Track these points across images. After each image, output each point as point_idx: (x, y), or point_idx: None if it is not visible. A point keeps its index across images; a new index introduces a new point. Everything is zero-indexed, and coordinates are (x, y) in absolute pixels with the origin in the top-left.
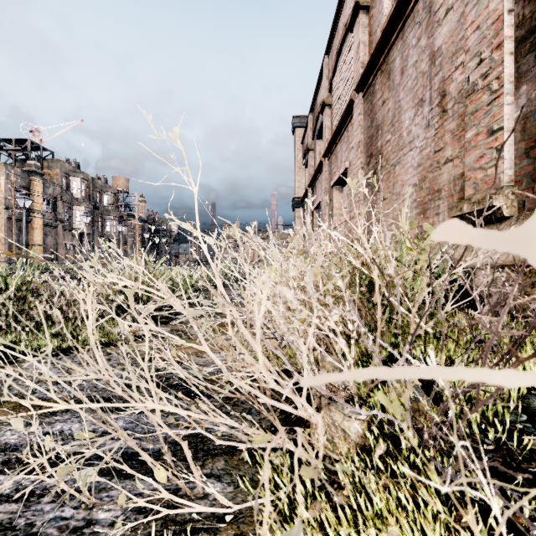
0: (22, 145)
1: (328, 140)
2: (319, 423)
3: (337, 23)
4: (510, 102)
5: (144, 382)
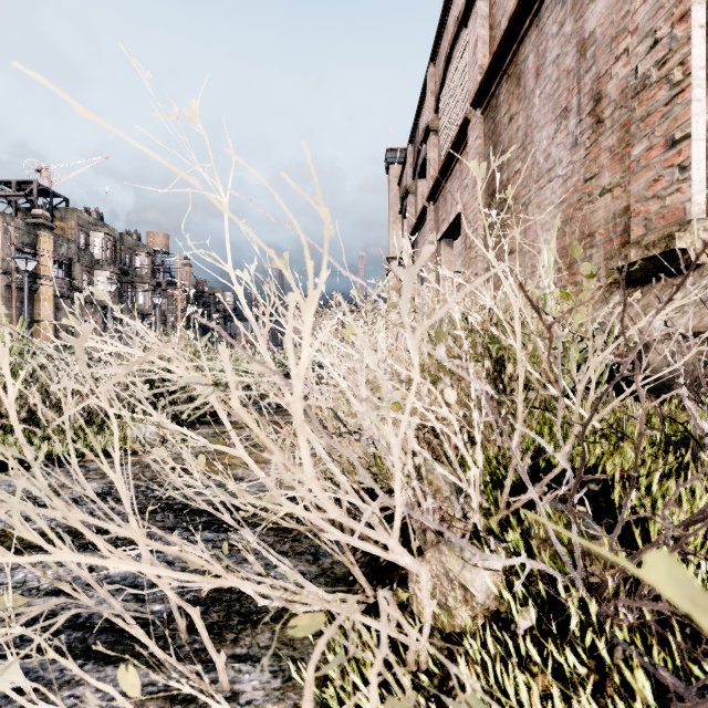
0: (26, 189)
1: (434, 177)
2: (423, 580)
3: (446, 18)
4: (700, 98)
5: (75, 508)
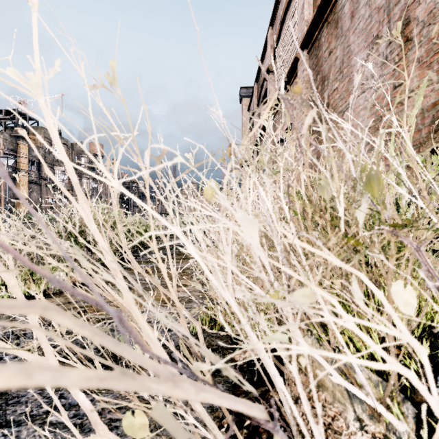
0: (11, 115)
1: None
2: None
3: None
4: None
5: None
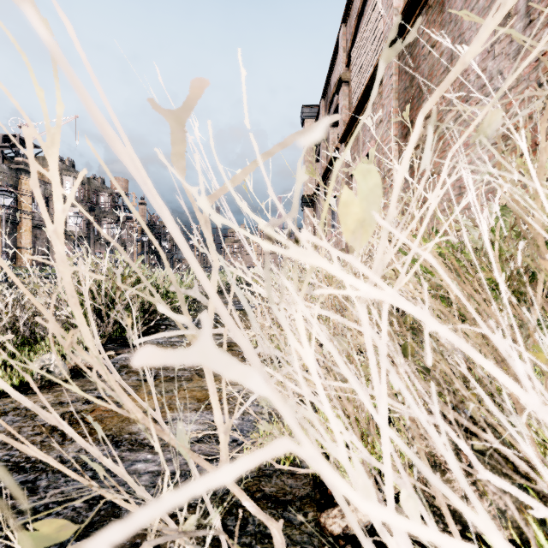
0: (11, 141)
1: (346, 122)
2: None
3: None
4: None
5: None
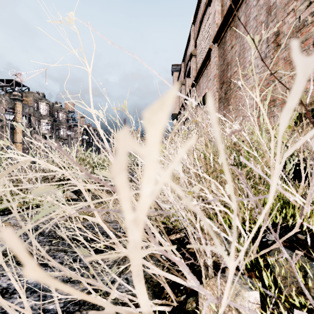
0: (10, 83)
1: (194, 77)
2: None
3: (200, 3)
4: None
5: None
